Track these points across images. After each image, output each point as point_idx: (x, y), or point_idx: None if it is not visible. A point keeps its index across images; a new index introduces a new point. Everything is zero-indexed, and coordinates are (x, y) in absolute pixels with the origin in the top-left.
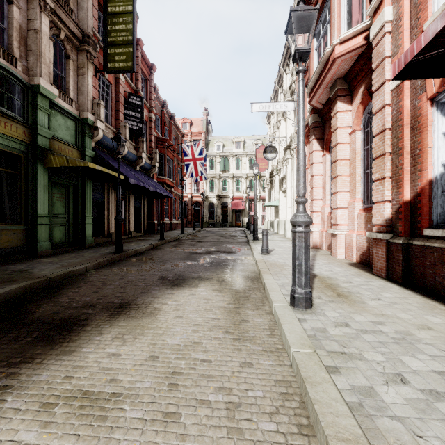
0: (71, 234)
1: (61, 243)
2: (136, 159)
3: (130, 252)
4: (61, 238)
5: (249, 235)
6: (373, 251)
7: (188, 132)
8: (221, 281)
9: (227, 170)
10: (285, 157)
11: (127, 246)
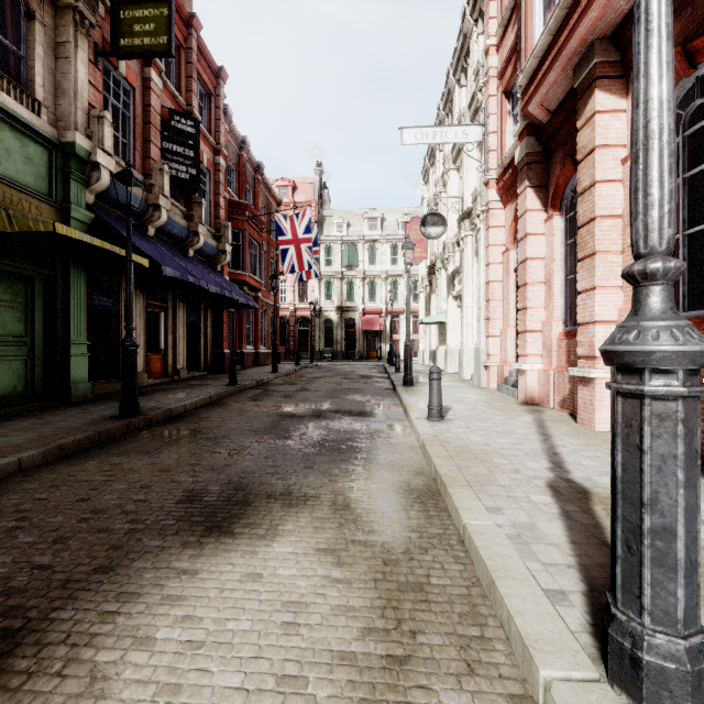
0: (40, 377)
1: (14, 396)
2: (188, 236)
3: (153, 416)
4: (14, 386)
5: (395, 375)
6: None
7: (288, 201)
8: (342, 511)
9: (355, 264)
10: (461, 233)
11: (157, 400)
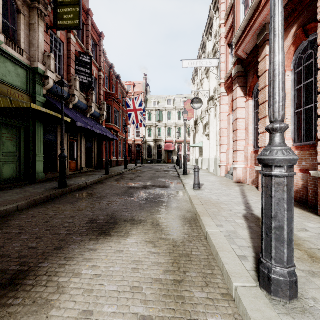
0: (23, 171)
1: (12, 179)
2: (87, 108)
3: (73, 187)
4: (12, 174)
5: (179, 170)
6: (319, 191)
7: (131, 92)
8: (156, 226)
9: (161, 120)
10: (209, 107)
11: (74, 181)
